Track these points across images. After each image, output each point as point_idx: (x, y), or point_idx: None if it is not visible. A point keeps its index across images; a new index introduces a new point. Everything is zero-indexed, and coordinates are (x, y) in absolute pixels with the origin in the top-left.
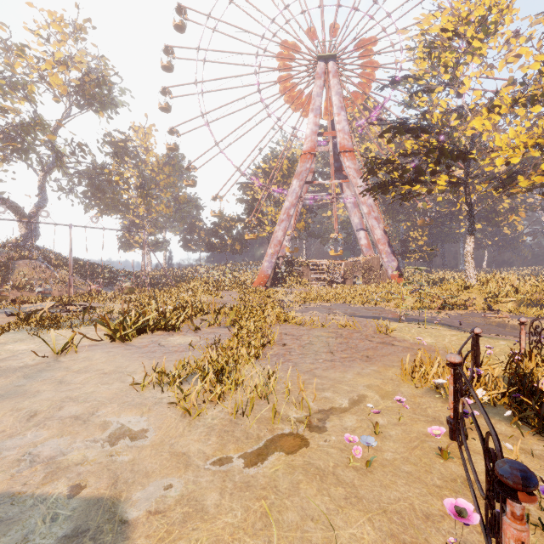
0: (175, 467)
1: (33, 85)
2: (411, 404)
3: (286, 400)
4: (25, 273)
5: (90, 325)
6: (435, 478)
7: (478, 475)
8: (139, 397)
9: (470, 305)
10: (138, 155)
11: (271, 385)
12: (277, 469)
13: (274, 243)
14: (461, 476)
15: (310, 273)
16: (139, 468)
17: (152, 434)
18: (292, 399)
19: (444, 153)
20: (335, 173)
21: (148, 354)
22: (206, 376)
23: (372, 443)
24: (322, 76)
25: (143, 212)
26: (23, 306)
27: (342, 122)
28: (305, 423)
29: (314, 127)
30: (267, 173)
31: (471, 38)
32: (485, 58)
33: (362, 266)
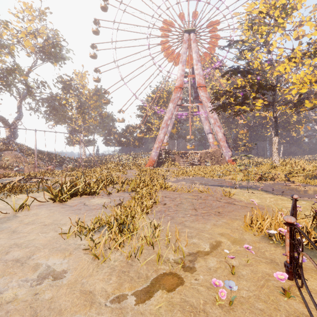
0: (82, 304)
1: (14, 46)
2: (253, 248)
3: (167, 245)
4: (8, 159)
5: (42, 191)
6: (283, 315)
7: (316, 312)
8: (65, 243)
9: (276, 178)
10: (78, 89)
11: (156, 235)
12: (160, 306)
13: (158, 141)
14: (303, 313)
15: (180, 159)
16: (55, 306)
17: (69, 274)
18: (171, 244)
19: (261, 86)
20: (194, 100)
21: (76, 211)
22: (111, 228)
23: (234, 287)
24: (187, 41)
25: (80, 123)
26: (4, 179)
27: (199, 69)
28: (181, 265)
29: (182, 72)
30: (154, 100)
31: (277, 17)
32: (285, 30)
33: (210, 155)
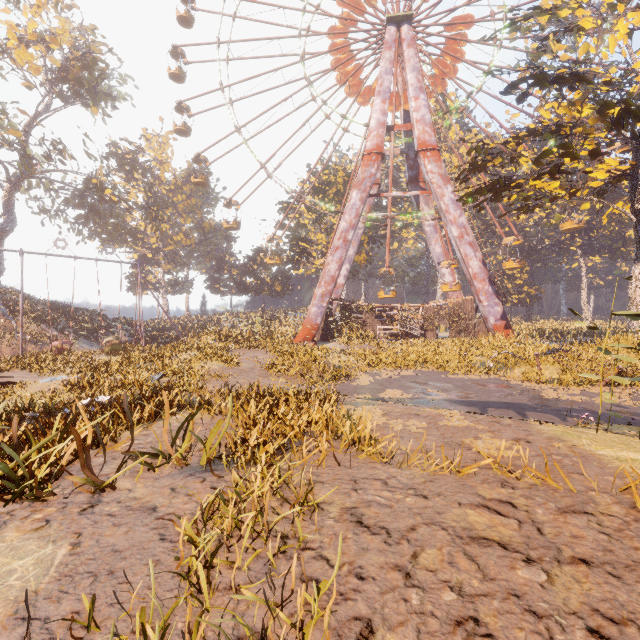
0: None
1: None
2: None
3: None
4: None
5: None
6: None
7: None
8: None
9: None
10: (150, 170)
11: None
12: None
13: (325, 280)
14: None
15: (376, 322)
16: None
17: None
18: None
19: (628, 109)
20: (409, 186)
21: None
22: None
23: None
24: (393, 45)
25: (157, 244)
26: None
27: (422, 109)
28: None
29: (381, 117)
30: (316, 189)
31: None
32: None
33: (449, 312)
